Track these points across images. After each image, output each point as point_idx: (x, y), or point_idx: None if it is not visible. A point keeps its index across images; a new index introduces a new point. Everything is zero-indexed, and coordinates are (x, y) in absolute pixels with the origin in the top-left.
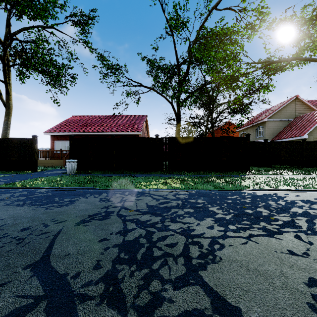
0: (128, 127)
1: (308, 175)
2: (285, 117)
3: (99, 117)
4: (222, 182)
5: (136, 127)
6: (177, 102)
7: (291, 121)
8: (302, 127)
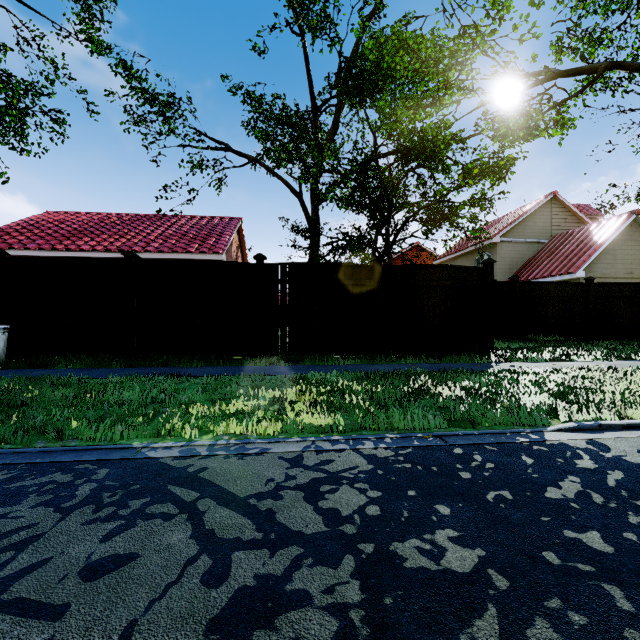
0: (190, 242)
1: (627, 360)
2: (532, 236)
3: (119, 216)
4: (462, 395)
5: (212, 243)
6: (311, 194)
7: (544, 244)
8: (571, 254)
